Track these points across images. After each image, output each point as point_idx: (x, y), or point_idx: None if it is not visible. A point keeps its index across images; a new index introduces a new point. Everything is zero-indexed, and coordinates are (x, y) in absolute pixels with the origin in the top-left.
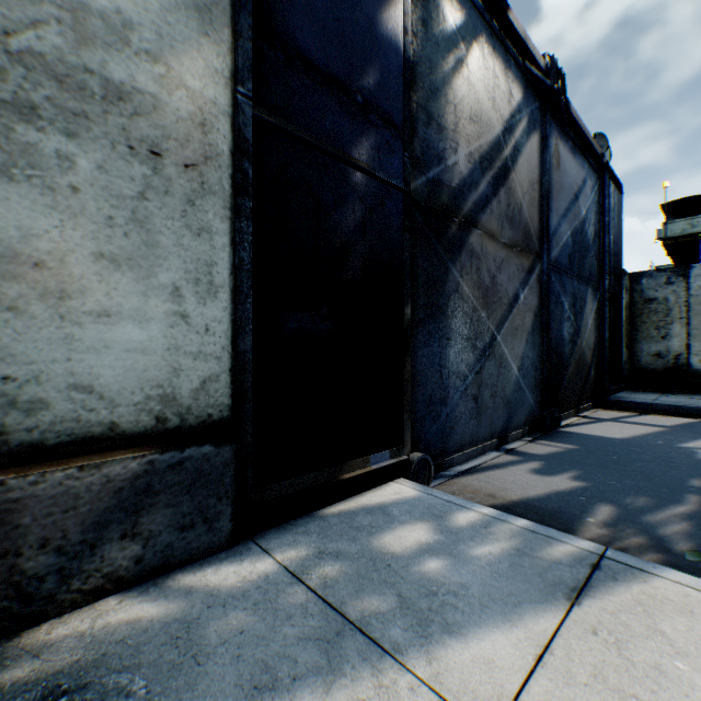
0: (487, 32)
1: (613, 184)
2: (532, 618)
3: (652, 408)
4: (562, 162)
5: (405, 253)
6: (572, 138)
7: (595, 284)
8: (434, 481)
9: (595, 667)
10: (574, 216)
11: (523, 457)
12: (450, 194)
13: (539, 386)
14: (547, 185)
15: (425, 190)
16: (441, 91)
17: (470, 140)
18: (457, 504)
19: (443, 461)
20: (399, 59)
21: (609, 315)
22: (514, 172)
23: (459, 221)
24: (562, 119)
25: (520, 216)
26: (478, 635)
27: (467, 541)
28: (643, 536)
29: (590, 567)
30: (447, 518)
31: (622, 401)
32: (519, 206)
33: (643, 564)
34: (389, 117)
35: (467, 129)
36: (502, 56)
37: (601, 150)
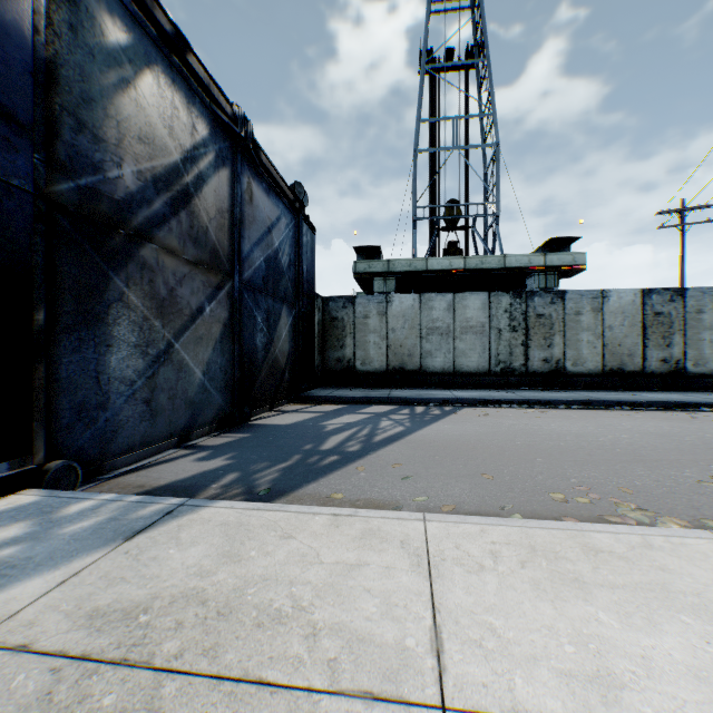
0: (166, 63)
1: (308, 225)
2: (82, 559)
3: (326, 399)
4: (256, 199)
5: (37, 257)
6: (267, 181)
7: (291, 303)
8: (86, 486)
9: (108, 572)
10: (268, 245)
11: (198, 449)
12: (114, 205)
13: (230, 387)
14: (239, 215)
15: (75, 195)
16: (100, 103)
17: (140, 159)
18: (80, 498)
19: (102, 465)
20: (26, 55)
21: (304, 329)
22: (198, 198)
23: (127, 233)
24: (255, 163)
25: (207, 238)
26: (15, 587)
27: (64, 525)
28: (244, 487)
29: (165, 514)
30: (58, 512)
31: (309, 396)
32: (206, 229)
33: (207, 503)
34: (9, 112)
35: (136, 148)
36: (185, 90)
37: (301, 196)
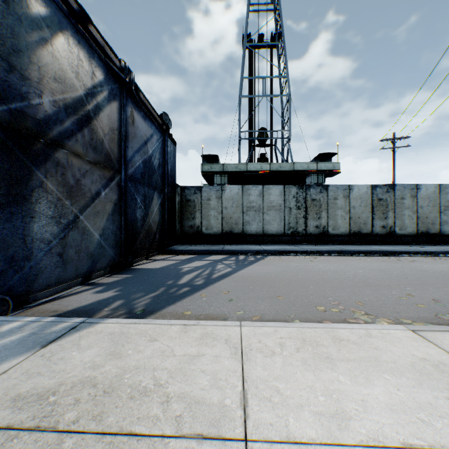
0: (74, 30)
1: (171, 140)
2: (10, 362)
3: (183, 252)
4: (136, 122)
5: None
6: (144, 111)
7: (160, 190)
8: (16, 312)
9: (28, 369)
10: (145, 153)
11: (96, 286)
12: (36, 123)
13: (119, 244)
14: (125, 133)
15: (8, 115)
16: (26, 53)
17: (55, 92)
18: (10, 320)
19: (27, 298)
20: None
21: (168, 207)
22: (96, 120)
23: (46, 142)
24: (136, 99)
25: (103, 147)
26: None
27: None
28: (126, 309)
29: (71, 329)
30: None
31: (172, 250)
32: (102, 141)
33: (100, 320)
34: None
35: (52, 85)
36: (87, 49)
37: (167, 121)
